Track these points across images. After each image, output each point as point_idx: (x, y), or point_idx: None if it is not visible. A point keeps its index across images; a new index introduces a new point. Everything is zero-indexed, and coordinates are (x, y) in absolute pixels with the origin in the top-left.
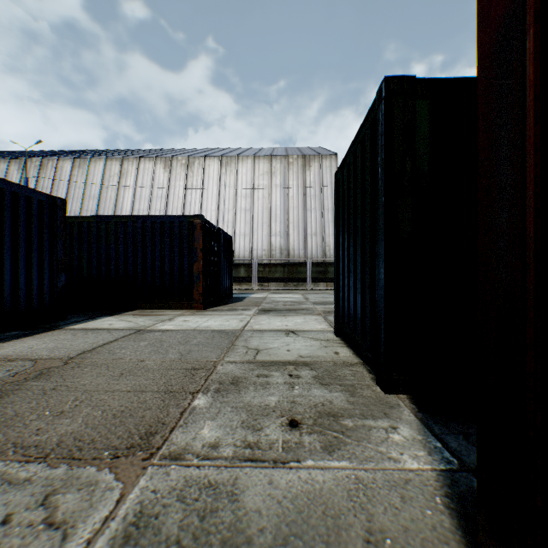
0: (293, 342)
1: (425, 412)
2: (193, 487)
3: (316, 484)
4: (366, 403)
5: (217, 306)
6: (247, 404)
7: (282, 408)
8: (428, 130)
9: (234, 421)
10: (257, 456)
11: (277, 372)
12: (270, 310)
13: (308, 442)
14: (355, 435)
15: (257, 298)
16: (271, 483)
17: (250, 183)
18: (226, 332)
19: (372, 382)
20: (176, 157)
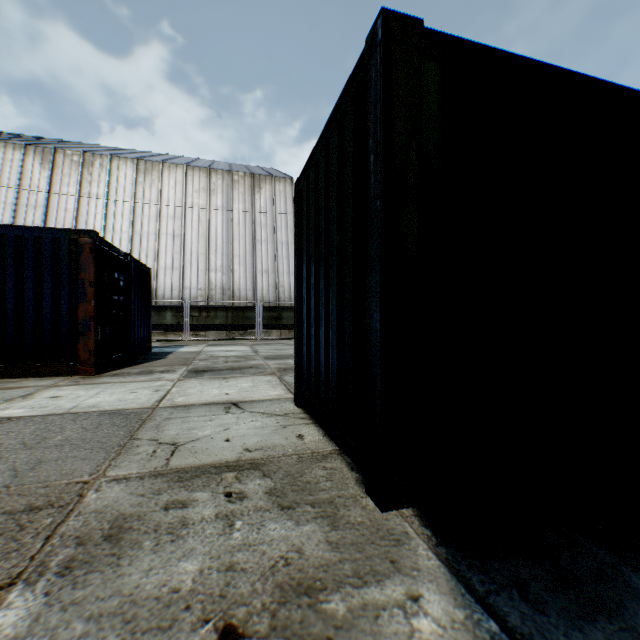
0: (235, 422)
1: (447, 542)
2: None
3: None
4: (358, 541)
5: (122, 368)
6: (128, 598)
7: (208, 590)
8: (438, 109)
9: None
10: None
11: (205, 492)
12: (204, 370)
13: None
14: None
15: (188, 353)
16: None
17: (180, 200)
18: (126, 414)
19: (359, 488)
20: (64, 150)
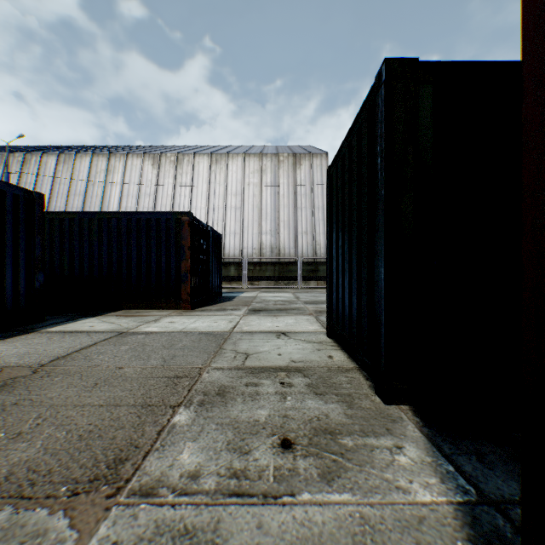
0: (284, 344)
1: (430, 426)
2: (165, 536)
3: (314, 526)
4: (365, 417)
5: (205, 306)
6: (233, 420)
7: (274, 423)
8: (431, 118)
9: (218, 442)
10: (244, 489)
11: (268, 380)
12: (260, 310)
13: (303, 468)
14: (356, 457)
15: (247, 297)
16: (260, 527)
17: (240, 181)
18: (214, 334)
19: (371, 390)
20: (165, 153)
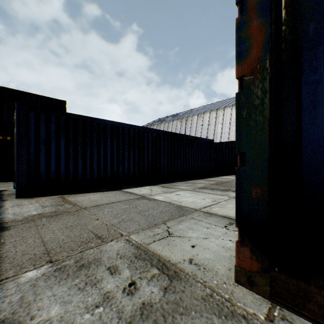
0: None
1: None
2: None
3: None
4: None
5: None
6: None
7: None
8: None
9: None
10: None
11: None
12: None
13: None
14: None
15: None
16: None
17: None
18: None
19: None
20: None
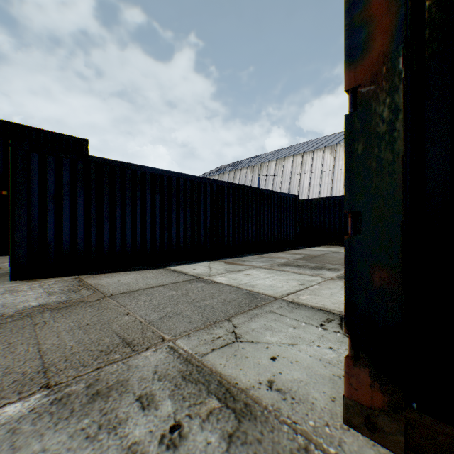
0: None
1: None
2: None
3: None
4: None
5: None
6: None
7: None
8: None
9: None
10: None
11: None
12: None
13: None
14: None
15: None
16: None
17: None
18: None
19: None
20: (339, 143)
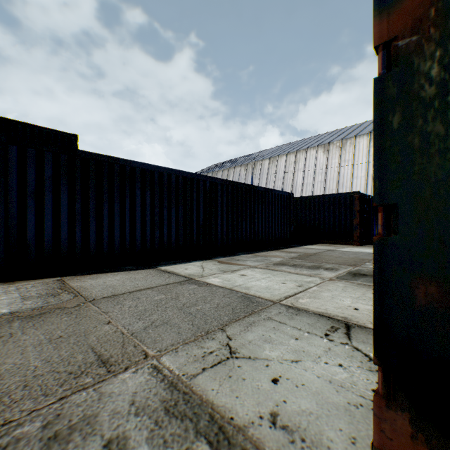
0: None
1: None
2: (369, 269)
3: None
4: None
5: (368, 245)
6: None
7: None
8: None
9: None
10: None
11: None
12: None
13: None
14: None
15: None
16: None
17: None
18: None
19: None
20: (332, 142)
